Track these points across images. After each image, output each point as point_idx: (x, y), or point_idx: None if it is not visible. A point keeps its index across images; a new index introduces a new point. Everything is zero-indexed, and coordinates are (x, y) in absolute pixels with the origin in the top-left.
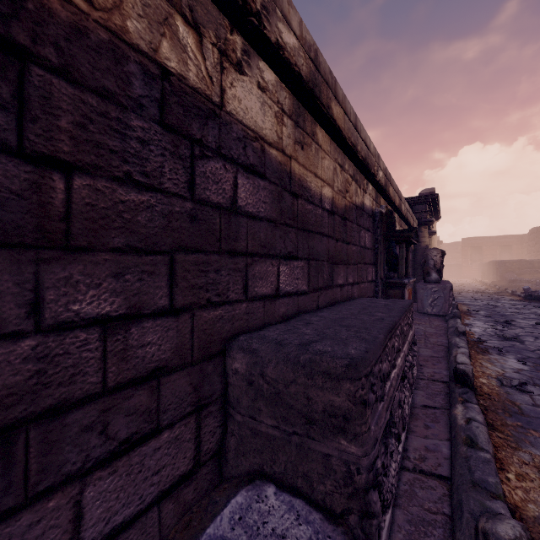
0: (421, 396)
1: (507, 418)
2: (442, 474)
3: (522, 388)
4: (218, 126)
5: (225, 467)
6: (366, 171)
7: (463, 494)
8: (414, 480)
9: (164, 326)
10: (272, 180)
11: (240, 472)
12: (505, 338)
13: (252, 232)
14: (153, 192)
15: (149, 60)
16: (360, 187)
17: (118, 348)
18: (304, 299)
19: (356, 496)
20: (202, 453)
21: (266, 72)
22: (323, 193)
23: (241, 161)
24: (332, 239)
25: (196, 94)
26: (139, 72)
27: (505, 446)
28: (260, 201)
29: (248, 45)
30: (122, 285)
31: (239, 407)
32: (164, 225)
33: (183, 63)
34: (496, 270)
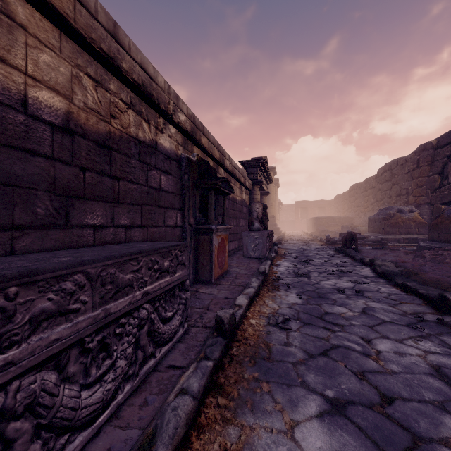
0: (177, 352)
1: (249, 368)
2: None
3: (283, 325)
4: None
5: None
6: (155, 106)
7: None
8: None
9: None
10: None
11: None
12: (299, 275)
13: None
14: None
15: None
16: (149, 123)
17: None
18: None
19: None
20: None
21: None
22: (34, 96)
23: None
24: (65, 164)
25: None
26: None
27: (217, 421)
28: None
29: None
30: None
31: None
32: None
33: None
34: (314, 224)
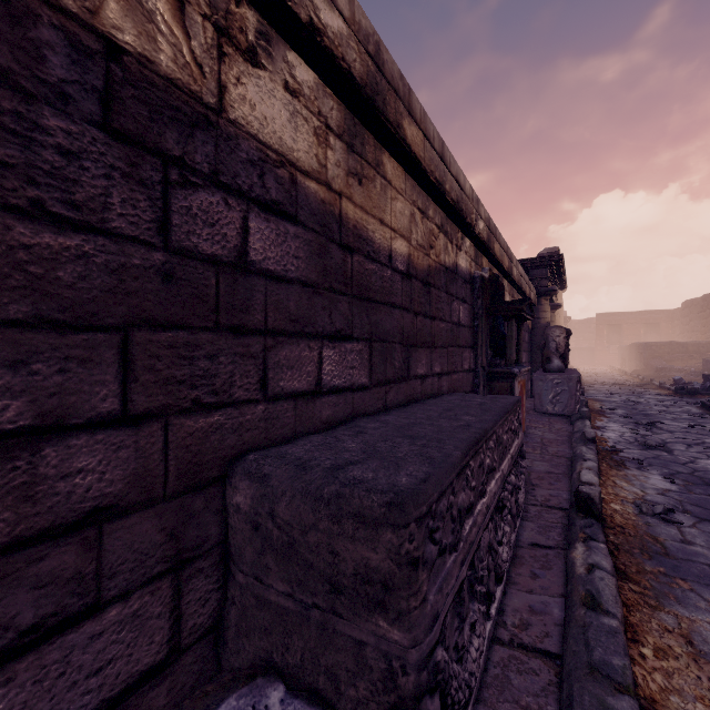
0: (530, 531)
1: (646, 561)
2: (550, 650)
3: (668, 517)
4: (215, 141)
5: (223, 652)
6: (460, 220)
7: (576, 686)
8: (510, 659)
9: (112, 442)
10: (310, 226)
11: (241, 660)
12: (648, 446)
13: (275, 300)
14: (90, 234)
15: (81, 26)
16: (452, 242)
17: (17, 480)
18: (363, 396)
19: (403, 707)
20: (185, 633)
21: (299, 68)
22: (394, 248)
23: (256, 195)
24: (407, 312)
25: (172, 87)
26: (61, 42)
27: (641, 605)
28: (288, 255)
29: (268, 25)
30: (26, 380)
31: (241, 561)
32: (112, 286)
33: (148, 38)
34: (639, 355)
